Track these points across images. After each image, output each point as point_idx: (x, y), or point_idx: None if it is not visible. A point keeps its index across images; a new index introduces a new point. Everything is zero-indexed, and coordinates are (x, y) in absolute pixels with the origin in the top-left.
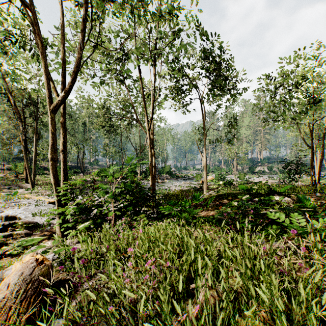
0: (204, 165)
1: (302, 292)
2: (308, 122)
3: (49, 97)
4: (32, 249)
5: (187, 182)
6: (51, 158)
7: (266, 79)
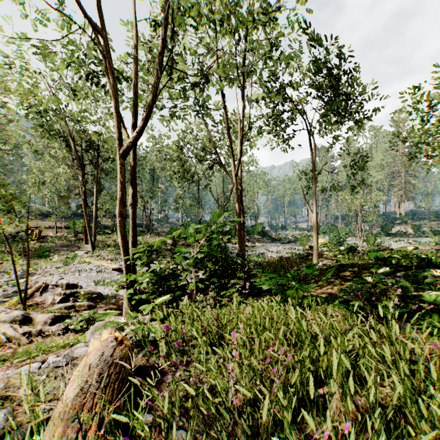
0: (313, 223)
1: None
2: None
3: (116, 138)
4: (97, 326)
5: (287, 247)
6: (118, 213)
7: (414, 94)
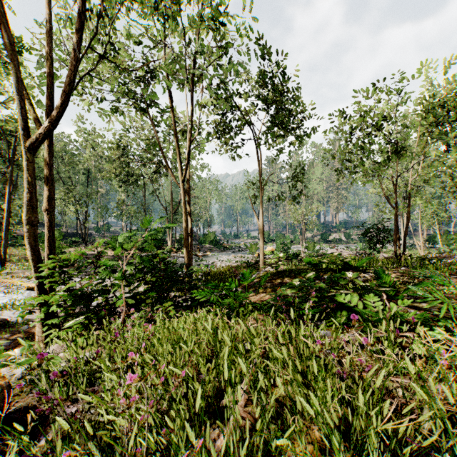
0: (260, 232)
1: (361, 400)
2: (392, 175)
3: (24, 127)
4: None
5: (238, 255)
6: (27, 220)
7: (340, 116)
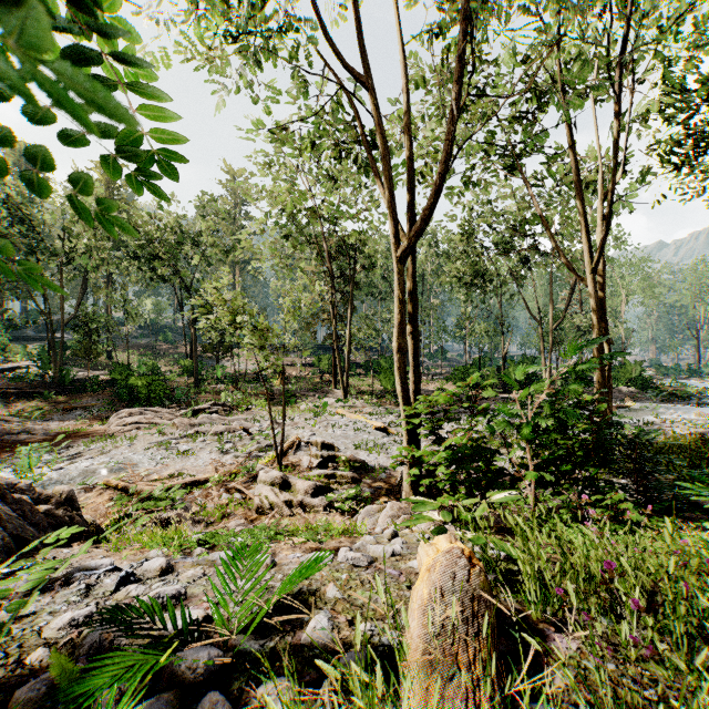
0: None
1: None
2: None
3: (396, 234)
4: (369, 510)
5: None
6: (398, 347)
7: None
